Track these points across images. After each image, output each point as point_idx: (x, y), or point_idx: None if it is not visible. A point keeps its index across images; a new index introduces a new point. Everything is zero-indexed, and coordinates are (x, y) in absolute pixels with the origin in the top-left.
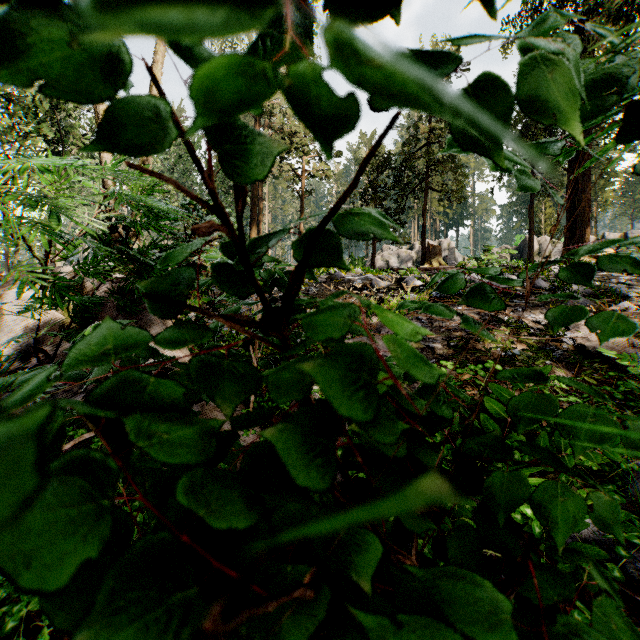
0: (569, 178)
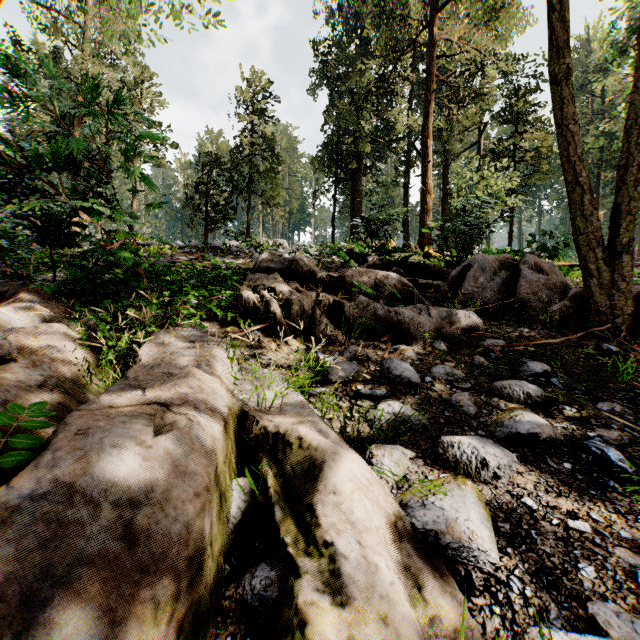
0: (352, 201)
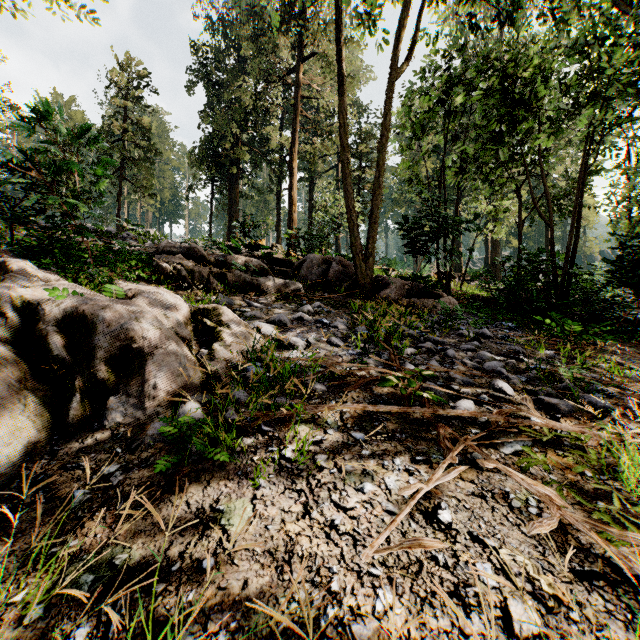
0: (229, 201)
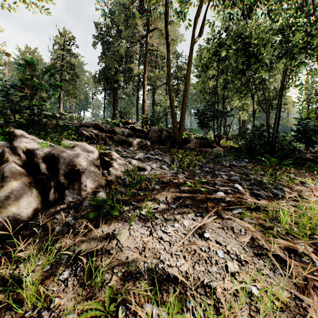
0: (113, 100)
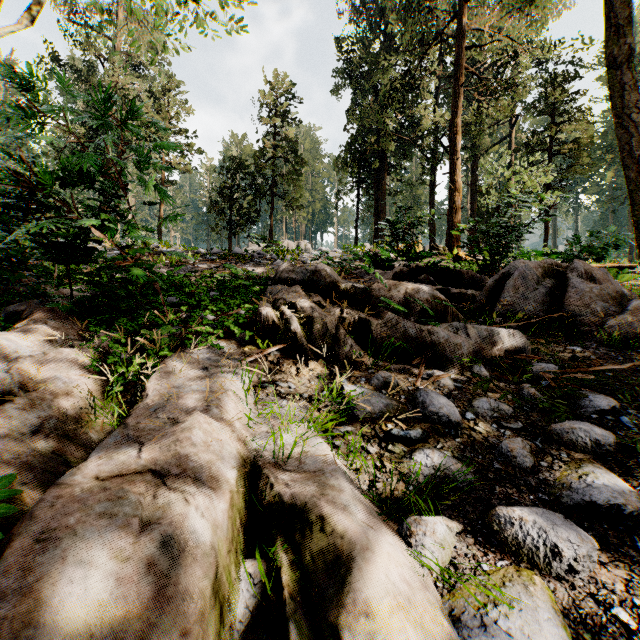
0: (375, 201)
